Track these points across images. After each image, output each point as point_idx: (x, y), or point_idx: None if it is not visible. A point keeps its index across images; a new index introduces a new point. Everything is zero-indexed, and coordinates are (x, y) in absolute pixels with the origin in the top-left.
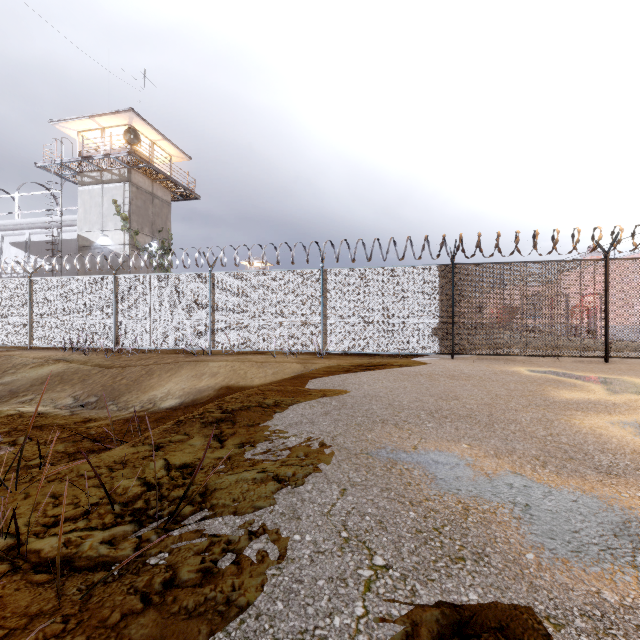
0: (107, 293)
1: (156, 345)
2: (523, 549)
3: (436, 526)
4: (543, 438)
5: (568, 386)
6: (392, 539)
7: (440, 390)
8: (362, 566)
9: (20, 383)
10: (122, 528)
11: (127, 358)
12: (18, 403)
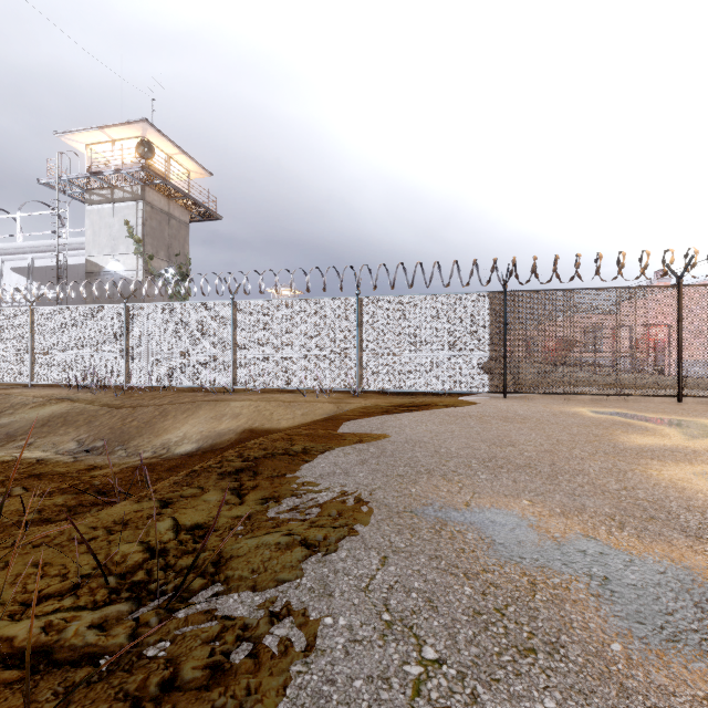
0: (117, 324)
1: (172, 382)
2: (607, 637)
3: (498, 606)
4: (617, 493)
5: (639, 430)
6: (445, 623)
7: (493, 434)
8: (409, 660)
9: (18, 425)
10: (116, 608)
11: (139, 397)
12: (15, 448)
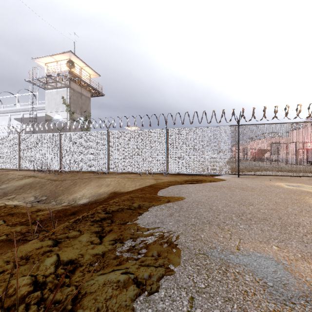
0: (56, 142)
1: (80, 169)
2: None
3: None
4: None
5: None
6: None
7: (239, 198)
8: None
9: (9, 188)
10: None
11: (65, 175)
12: (6, 199)
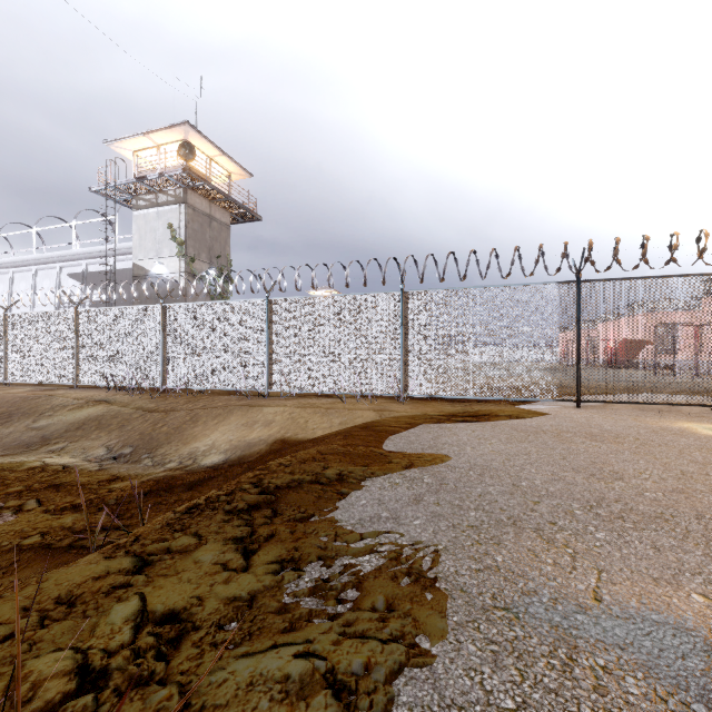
0: (154, 325)
1: (207, 385)
2: None
3: None
4: None
5: None
6: None
7: (584, 460)
8: None
9: (55, 428)
10: None
11: (174, 400)
12: (47, 452)
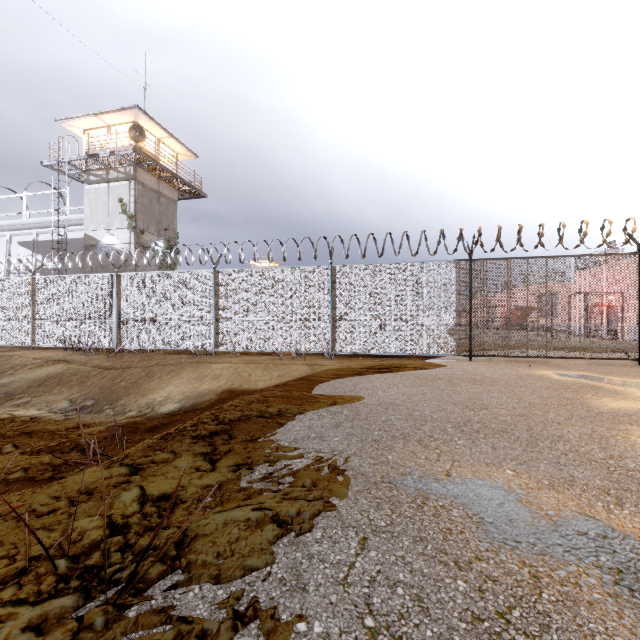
0: (109, 292)
1: (159, 345)
2: None
3: (499, 608)
4: (604, 462)
5: (609, 393)
6: (439, 633)
7: (464, 397)
8: None
9: (17, 385)
10: (60, 602)
11: (129, 359)
12: (12, 406)
